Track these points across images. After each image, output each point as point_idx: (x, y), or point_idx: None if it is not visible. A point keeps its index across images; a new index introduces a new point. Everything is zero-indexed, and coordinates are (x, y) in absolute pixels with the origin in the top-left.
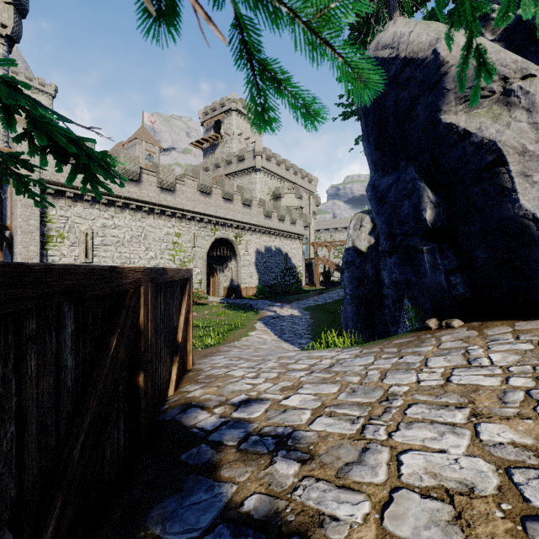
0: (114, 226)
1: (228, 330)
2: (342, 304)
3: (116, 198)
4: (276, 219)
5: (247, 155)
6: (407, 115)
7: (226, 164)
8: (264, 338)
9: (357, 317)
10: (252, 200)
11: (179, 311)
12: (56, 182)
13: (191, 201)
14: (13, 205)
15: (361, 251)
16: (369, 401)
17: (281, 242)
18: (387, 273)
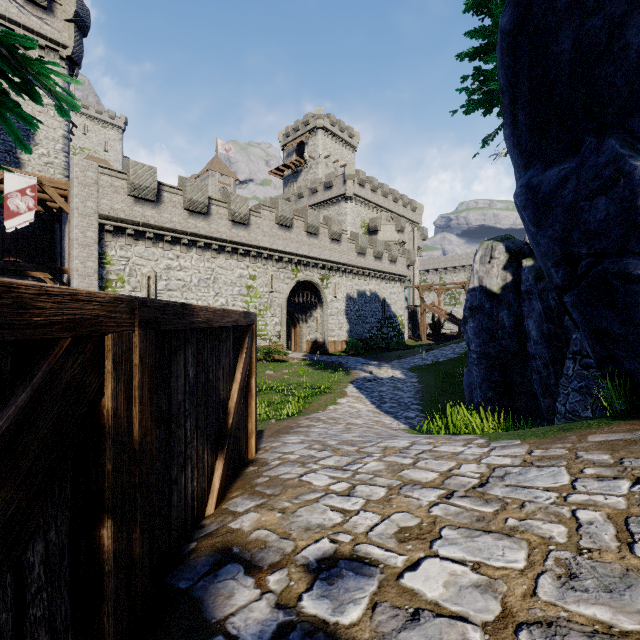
0: (180, 267)
1: (311, 395)
2: (459, 364)
3: (182, 234)
4: (372, 257)
5: (335, 180)
6: (601, 55)
7: (311, 193)
8: (357, 408)
9: (487, 383)
10: (341, 234)
11: (232, 375)
12: (116, 217)
13: (268, 237)
14: (70, 246)
15: (492, 292)
16: (638, 628)
17: (378, 286)
18: (535, 322)
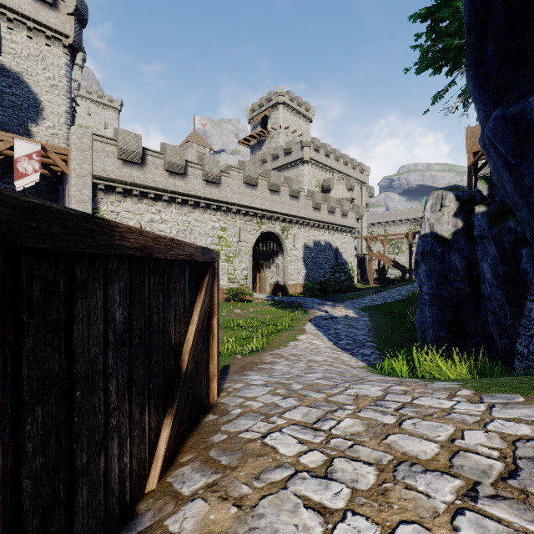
0: (161, 220)
1: (274, 332)
2: (406, 305)
3: (163, 192)
4: (326, 211)
5: (294, 147)
6: None
7: (273, 158)
8: (316, 345)
9: (440, 323)
10: (299, 192)
11: (188, 316)
12: (107, 177)
13: (236, 194)
14: (69, 202)
15: (444, 238)
16: None
17: (331, 236)
18: (490, 265)
